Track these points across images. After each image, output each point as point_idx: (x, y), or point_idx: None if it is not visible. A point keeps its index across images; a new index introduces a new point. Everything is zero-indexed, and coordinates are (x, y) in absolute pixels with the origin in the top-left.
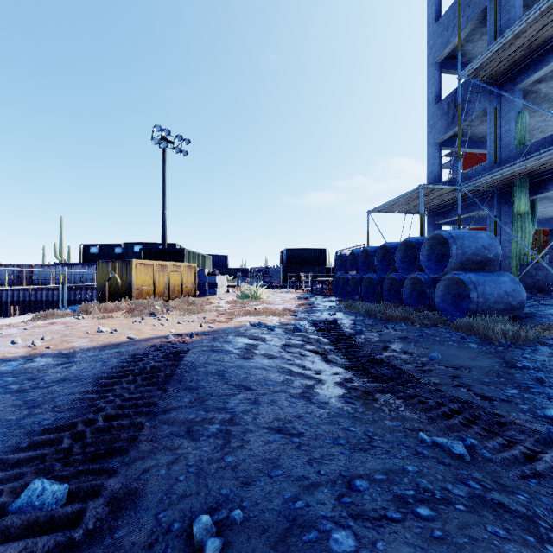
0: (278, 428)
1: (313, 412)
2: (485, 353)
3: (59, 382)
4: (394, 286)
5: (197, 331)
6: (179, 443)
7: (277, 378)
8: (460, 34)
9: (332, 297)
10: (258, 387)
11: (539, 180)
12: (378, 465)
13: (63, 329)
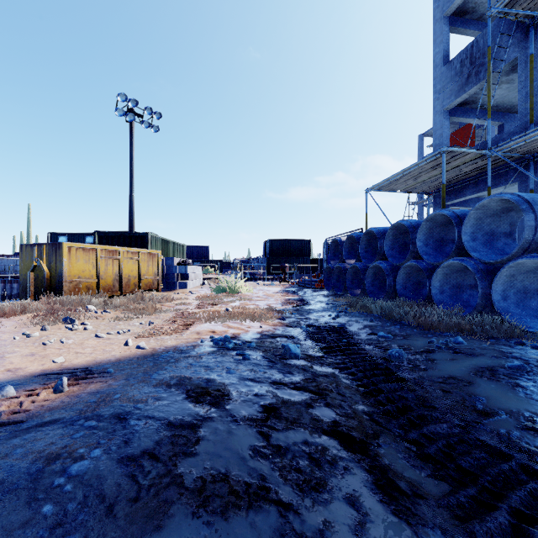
0: None
1: None
2: None
3: None
4: (411, 277)
5: (107, 359)
6: None
7: None
8: None
9: (323, 291)
10: None
11: None
12: None
13: None
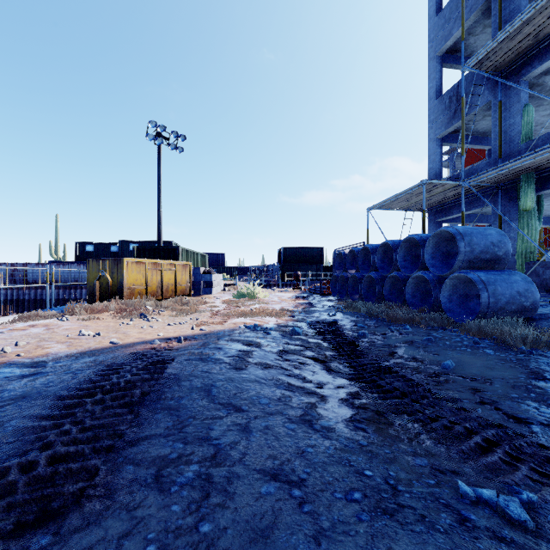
0: (273, 471)
1: (316, 445)
2: (504, 361)
3: (17, 399)
4: (396, 285)
5: (187, 334)
6: (141, 498)
7: (273, 393)
8: (463, 25)
9: (330, 296)
10: (250, 407)
11: (547, 175)
12: (414, 547)
13: (43, 332)
